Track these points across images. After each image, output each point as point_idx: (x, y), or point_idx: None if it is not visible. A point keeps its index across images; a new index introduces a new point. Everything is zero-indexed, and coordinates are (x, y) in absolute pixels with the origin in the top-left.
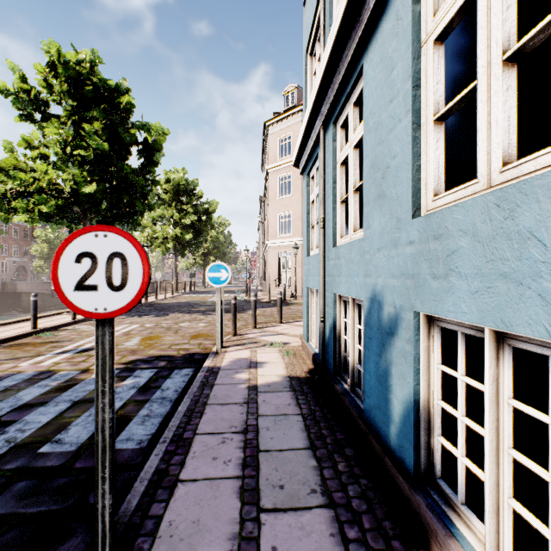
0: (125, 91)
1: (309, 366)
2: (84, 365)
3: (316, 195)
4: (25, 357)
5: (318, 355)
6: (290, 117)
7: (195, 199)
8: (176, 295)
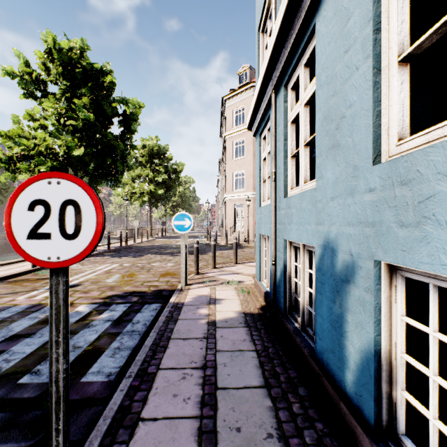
0: (108, 72)
1: (261, 303)
2: (70, 299)
3: (267, 153)
4: (22, 292)
5: (269, 293)
6: (244, 92)
7: (166, 161)
8: (151, 239)
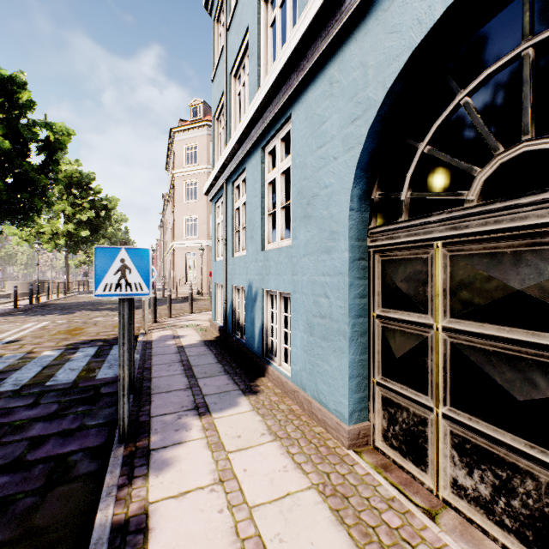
0: (21, 84)
1: (216, 335)
2: (25, 350)
3: (221, 220)
4: None
5: (222, 326)
6: (196, 129)
7: (92, 194)
8: (70, 296)
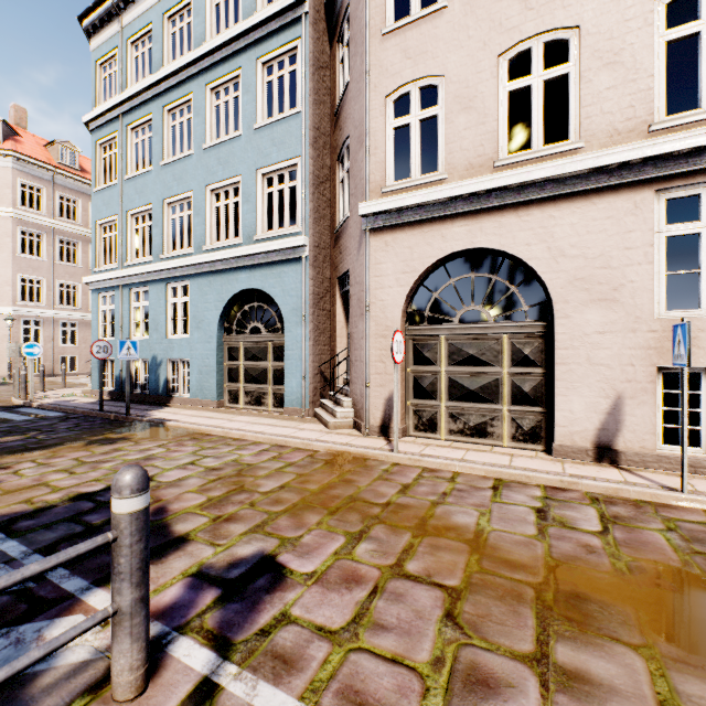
0: None
1: (108, 397)
2: None
3: (110, 309)
4: None
5: (114, 390)
6: None
7: None
8: None
